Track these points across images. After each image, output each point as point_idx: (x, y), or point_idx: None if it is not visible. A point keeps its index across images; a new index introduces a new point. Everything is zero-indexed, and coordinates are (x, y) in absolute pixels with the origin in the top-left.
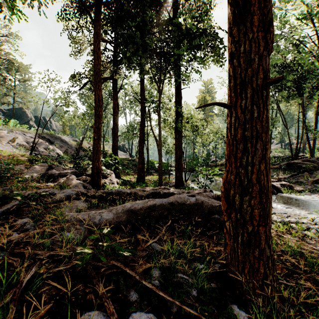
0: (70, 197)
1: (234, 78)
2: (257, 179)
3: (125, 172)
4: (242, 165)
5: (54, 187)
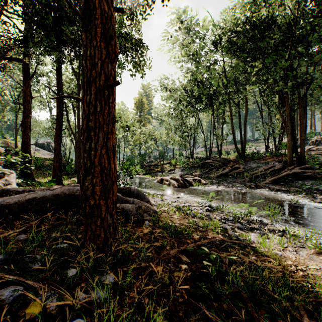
0: None
1: (82, 76)
2: (99, 162)
3: (46, 174)
4: (86, 150)
5: None
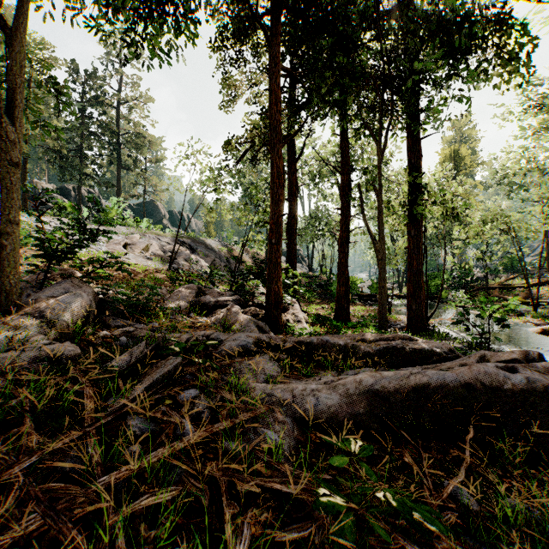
0: (245, 348)
1: None
2: None
3: (305, 298)
4: None
5: (212, 326)
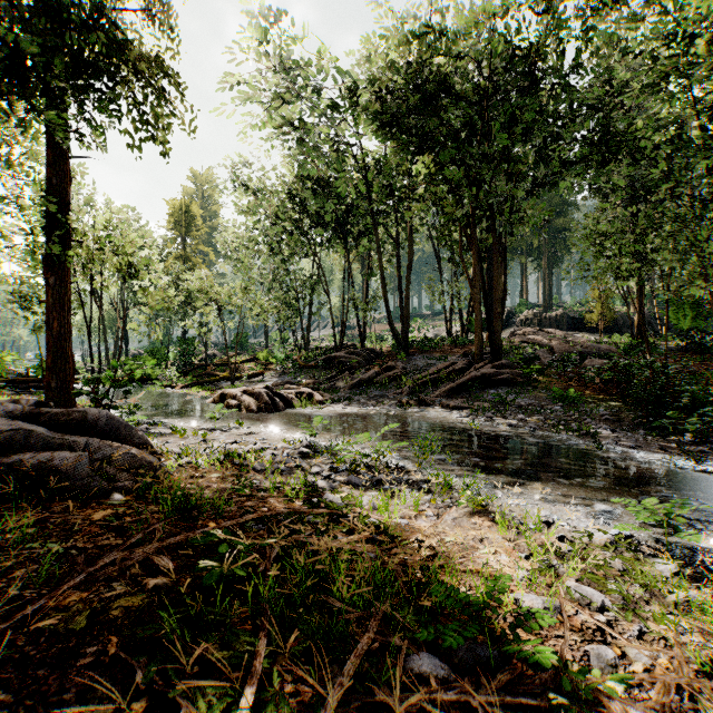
0: None
1: None
2: None
3: None
4: None
5: None
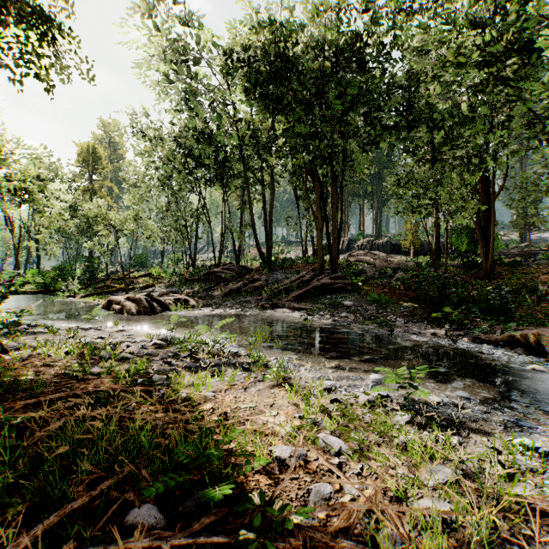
0: None
1: None
2: None
3: None
4: None
5: None
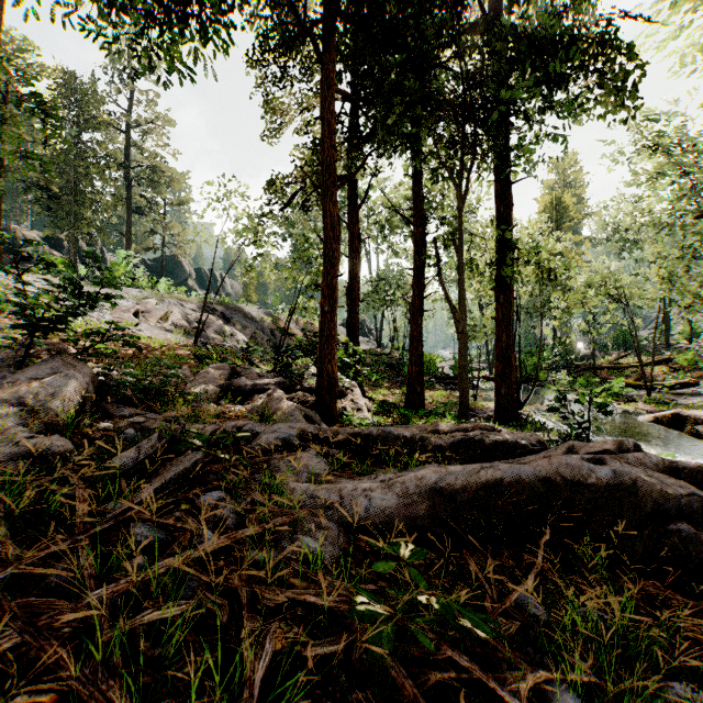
0: (287, 442)
1: None
2: None
3: (371, 382)
4: None
5: (247, 416)
